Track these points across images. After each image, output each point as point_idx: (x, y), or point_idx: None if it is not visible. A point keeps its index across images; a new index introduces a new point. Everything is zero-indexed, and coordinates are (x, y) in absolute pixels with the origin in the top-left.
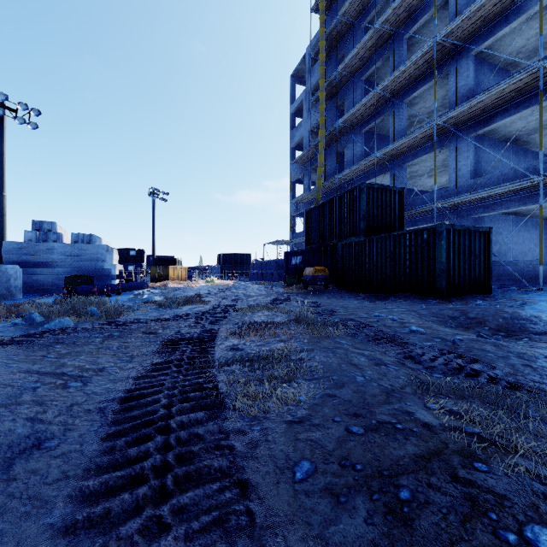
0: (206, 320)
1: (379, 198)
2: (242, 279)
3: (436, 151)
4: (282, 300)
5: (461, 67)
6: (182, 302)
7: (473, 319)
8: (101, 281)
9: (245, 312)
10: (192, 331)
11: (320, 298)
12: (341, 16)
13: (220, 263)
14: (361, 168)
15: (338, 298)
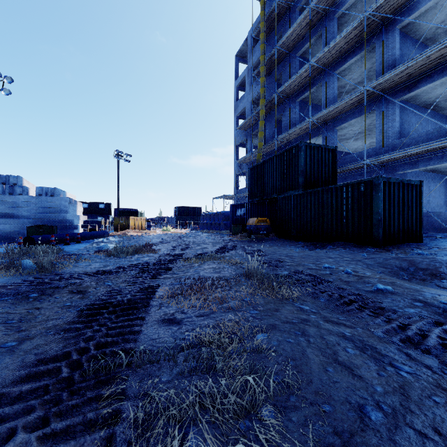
0: (148, 274)
1: (315, 156)
2: (194, 228)
3: (364, 115)
4: (228, 248)
5: (388, 40)
6: (131, 251)
7: (424, 270)
8: (64, 230)
9: (192, 262)
10: (128, 288)
11: (263, 246)
12: (279, 0)
13: (176, 215)
14: (296, 132)
15: (280, 246)
